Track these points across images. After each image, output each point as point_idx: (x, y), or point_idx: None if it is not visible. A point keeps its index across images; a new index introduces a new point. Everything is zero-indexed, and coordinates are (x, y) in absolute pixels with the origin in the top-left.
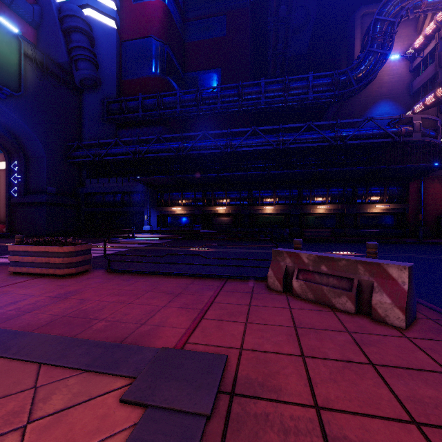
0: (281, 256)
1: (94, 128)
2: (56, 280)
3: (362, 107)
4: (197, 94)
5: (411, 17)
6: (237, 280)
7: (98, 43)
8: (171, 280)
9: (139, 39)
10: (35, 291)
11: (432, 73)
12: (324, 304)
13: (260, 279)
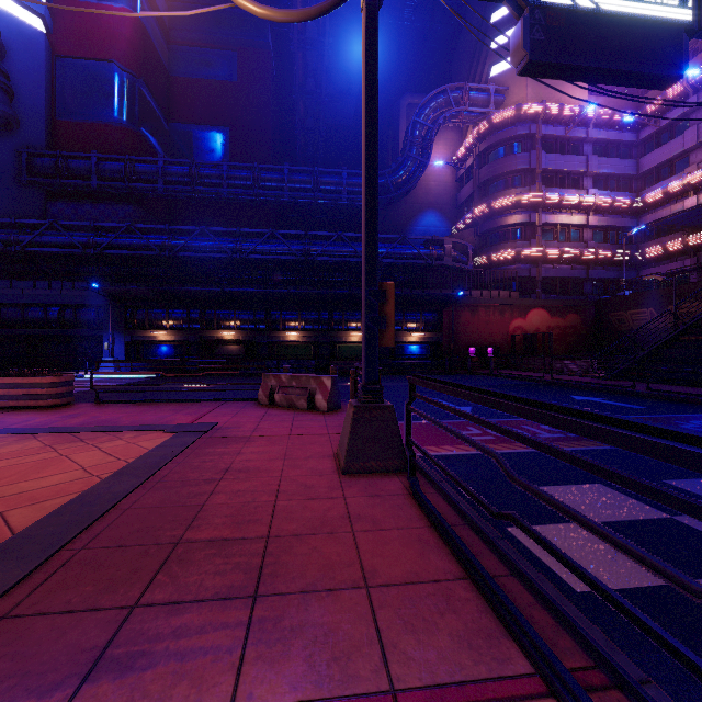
0: (269, 378)
1: (2, 194)
2: (43, 410)
3: (408, 214)
4: (191, 168)
5: (451, 125)
6: (234, 402)
7: (9, 52)
8: (171, 404)
9: (89, 60)
10: (34, 416)
11: (472, 190)
12: (293, 408)
13: (255, 400)
